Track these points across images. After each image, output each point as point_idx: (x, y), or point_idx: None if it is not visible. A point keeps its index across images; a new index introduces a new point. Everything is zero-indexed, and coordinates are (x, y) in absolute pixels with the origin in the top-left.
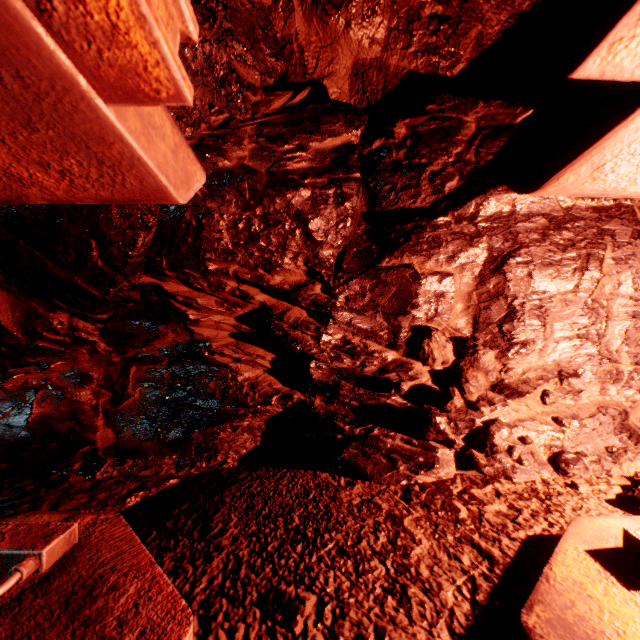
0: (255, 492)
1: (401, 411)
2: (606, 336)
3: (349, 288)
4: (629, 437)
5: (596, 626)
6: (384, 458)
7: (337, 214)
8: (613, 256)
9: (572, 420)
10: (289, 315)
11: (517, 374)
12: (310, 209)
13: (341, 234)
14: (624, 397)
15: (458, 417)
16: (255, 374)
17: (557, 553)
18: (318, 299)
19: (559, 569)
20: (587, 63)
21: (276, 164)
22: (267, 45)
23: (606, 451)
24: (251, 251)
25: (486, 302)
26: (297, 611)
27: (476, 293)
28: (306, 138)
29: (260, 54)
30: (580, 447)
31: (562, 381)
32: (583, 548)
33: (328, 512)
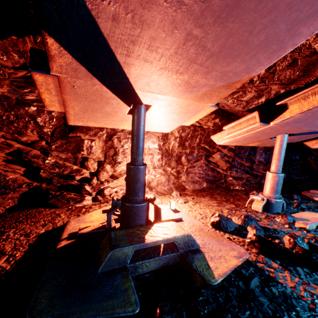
0: (8, 217)
1: (77, 186)
2: (145, 160)
3: (57, 143)
4: (149, 189)
5: (86, 218)
6: (66, 201)
7: (49, 117)
8: None
9: None
10: (31, 153)
11: (119, 172)
12: (37, 114)
13: (52, 124)
14: (150, 178)
15: (96, 186)
16: (16, 176)
17: (94, 211)
18: (43, 147)
19: (90, 213)
20: (47, 109)
21: (20, 96)
22: (15, 53)
23: None
24: (10, 127)
25: (108, 149)
26: (8, 232)
27: (105, 146)
28: (34, 88)
29: (11, 56)
30: None
31: None
32: (102, 209)
33: (35, 216)
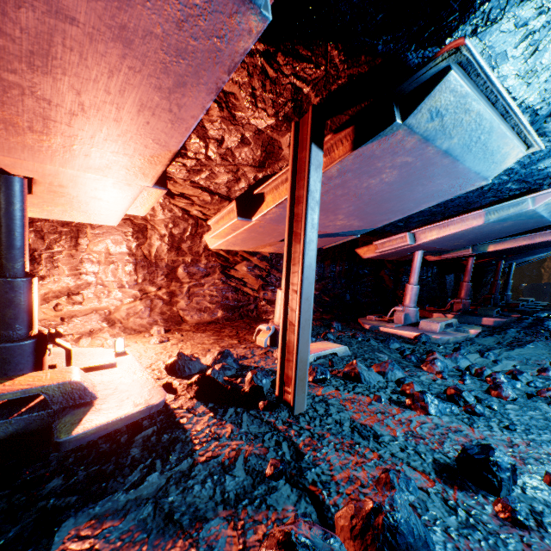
0: None
1: None
2: (100, 273)
3: None
4: (108, 324)
5: None
6: None
7: None
8: (93, 232)
9: (72, 318)
10: None
11: (42, 295)
12: None
13: None
14: (112, 304)
15: None
16: None
17: None
18: None
19: None
20: None
21: None
22: None
23: (90, 332)
24: None
25: None
26: None
27: None
28: None
29: None
30: (75, 331)
31: (69, 298)
32: None
33: None
